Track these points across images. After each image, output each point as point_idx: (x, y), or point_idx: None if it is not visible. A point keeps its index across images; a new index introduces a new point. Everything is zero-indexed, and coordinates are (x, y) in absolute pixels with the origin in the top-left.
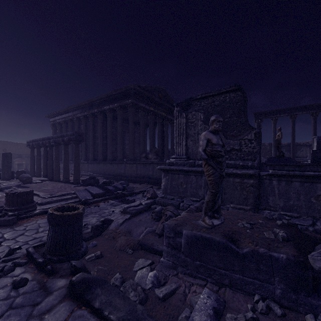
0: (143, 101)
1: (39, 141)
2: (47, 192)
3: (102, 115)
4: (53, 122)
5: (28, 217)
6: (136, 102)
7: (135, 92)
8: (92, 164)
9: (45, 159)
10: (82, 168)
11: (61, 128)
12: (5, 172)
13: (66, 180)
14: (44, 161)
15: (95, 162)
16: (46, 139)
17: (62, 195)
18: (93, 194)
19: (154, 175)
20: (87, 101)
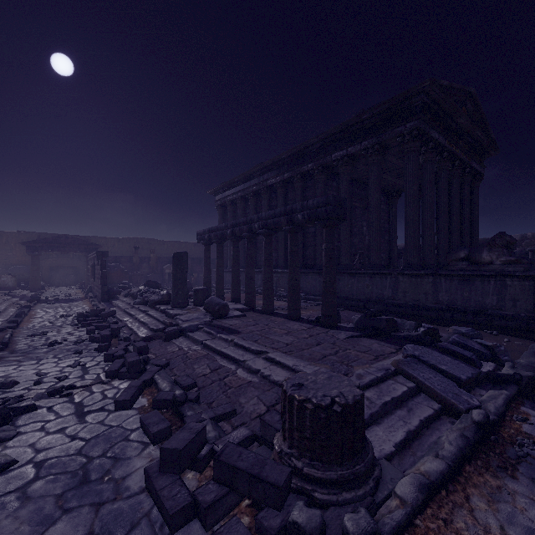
0: (434, 125)
1: (224, 230)
2: (315, 360)
3: (325, 173)
4: (221, 201)
5: (400, 533)
6: (424, 127)
7: (425, 102)
8: (301, 276)
9: (235, 266)
10: (278, 283)
11: (234, 210)
12: (178, 292)
13: (296, 314)
14: (234, 269)
15: (309, 272)
16: (243, 223)
17: (376, 380)
18: (456, 381)
19: (505, 307)
20: (293, 148)
